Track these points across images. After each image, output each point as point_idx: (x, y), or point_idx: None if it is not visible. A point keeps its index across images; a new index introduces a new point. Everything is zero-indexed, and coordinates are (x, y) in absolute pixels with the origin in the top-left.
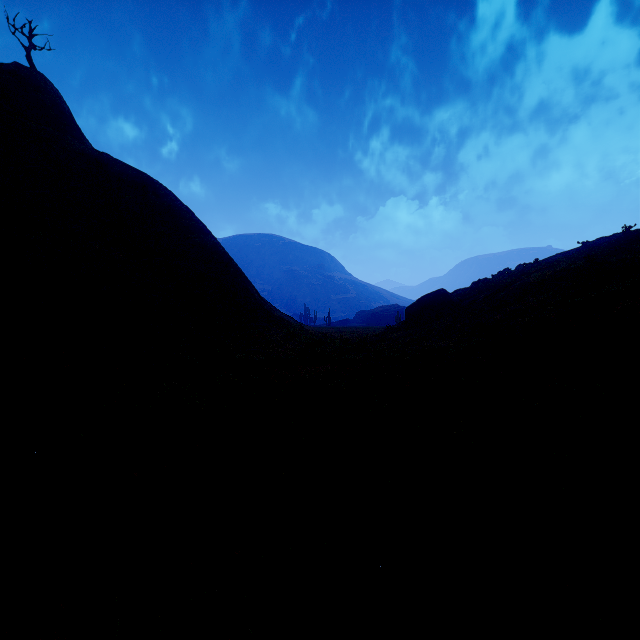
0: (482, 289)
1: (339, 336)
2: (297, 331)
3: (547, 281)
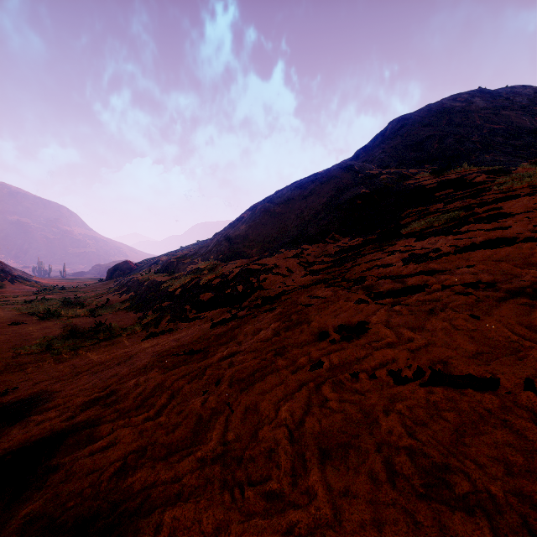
0: (150, 260)
1: (65, 285)
2: (33, 284)
3: (155, 263)
